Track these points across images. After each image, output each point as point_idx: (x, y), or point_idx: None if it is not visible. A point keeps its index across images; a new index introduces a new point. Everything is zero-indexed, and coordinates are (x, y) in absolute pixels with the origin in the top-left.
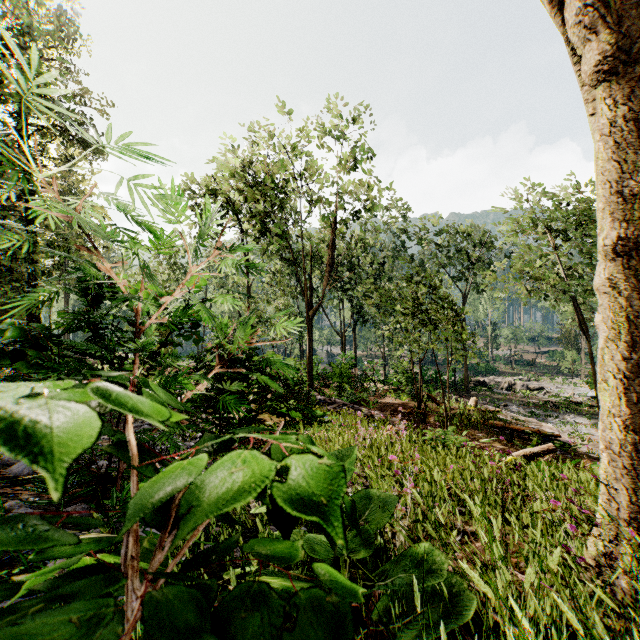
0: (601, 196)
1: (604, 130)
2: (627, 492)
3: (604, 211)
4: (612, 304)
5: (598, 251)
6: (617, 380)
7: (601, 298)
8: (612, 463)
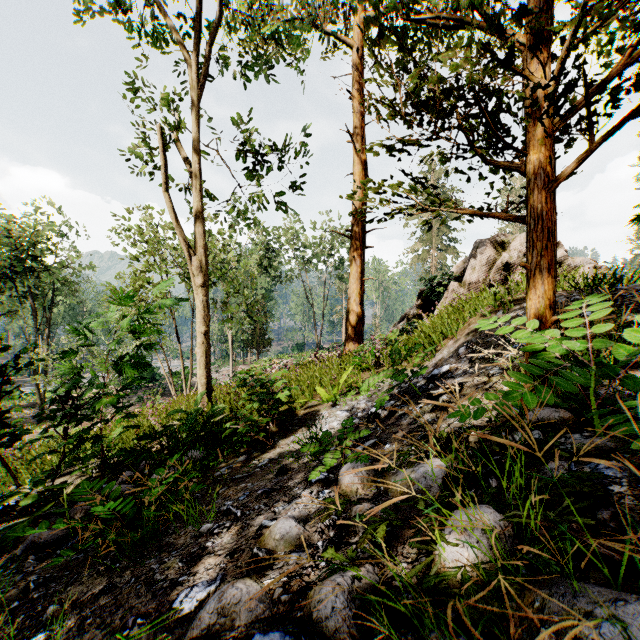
0: (200, 318)
1: (201, 301)
2: (206, 394)
3: (201, 322)
4: (203, 347)
5: (199, 333)
6: (204, 367)
7: (200, 345)
8: (203, 388)
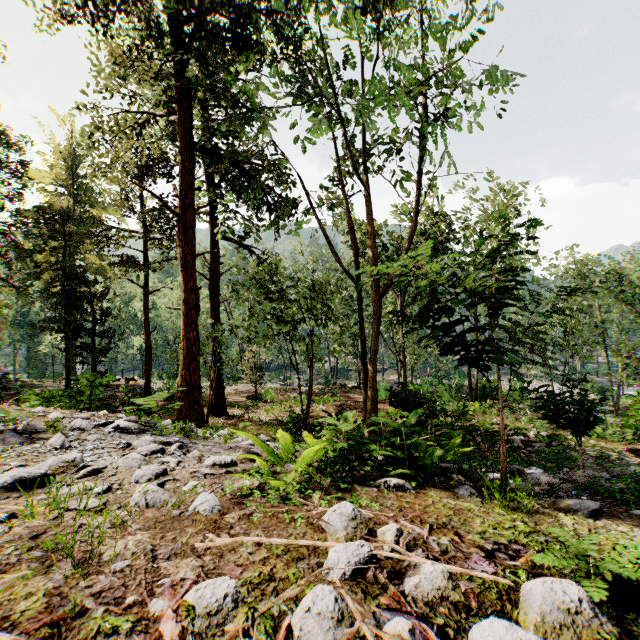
0: None
1: None
2: None
3: None
4: None
5: None
6: None
7: None
8: None
